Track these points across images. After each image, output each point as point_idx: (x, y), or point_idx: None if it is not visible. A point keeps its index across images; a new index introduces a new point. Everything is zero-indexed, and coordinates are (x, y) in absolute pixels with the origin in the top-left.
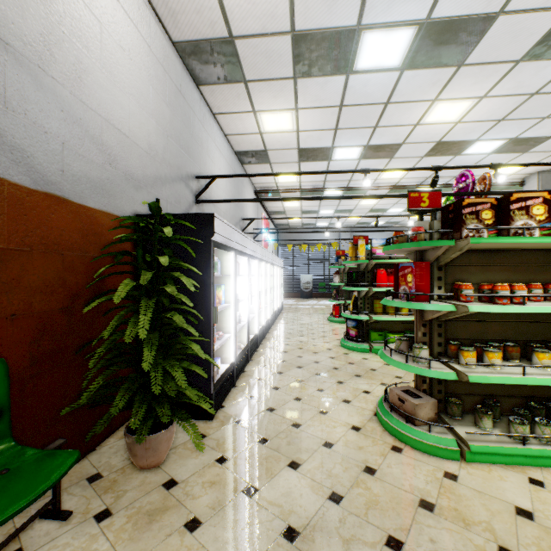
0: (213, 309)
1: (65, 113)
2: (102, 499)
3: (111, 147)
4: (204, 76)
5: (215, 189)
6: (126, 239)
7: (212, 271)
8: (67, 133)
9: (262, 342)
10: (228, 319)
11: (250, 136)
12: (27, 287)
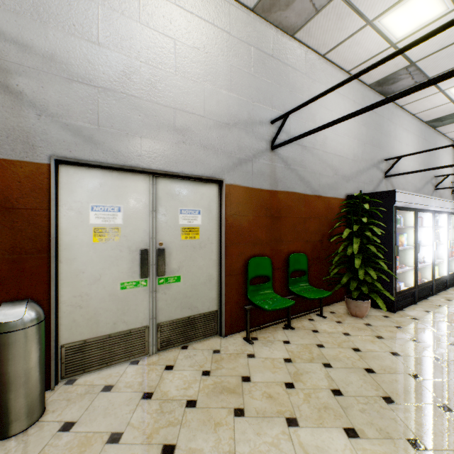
0: (395, 247)
1: (319, 161)
2: (336, 318)
3: (335, 166)
4: (391, 90)
5: (402, 162)
6: (345, 211)
7: (393, 224)
8: (320, 168)
9: (453, 286)
10: (409, 257)
11: (439, 107)
12: (310, 231)
